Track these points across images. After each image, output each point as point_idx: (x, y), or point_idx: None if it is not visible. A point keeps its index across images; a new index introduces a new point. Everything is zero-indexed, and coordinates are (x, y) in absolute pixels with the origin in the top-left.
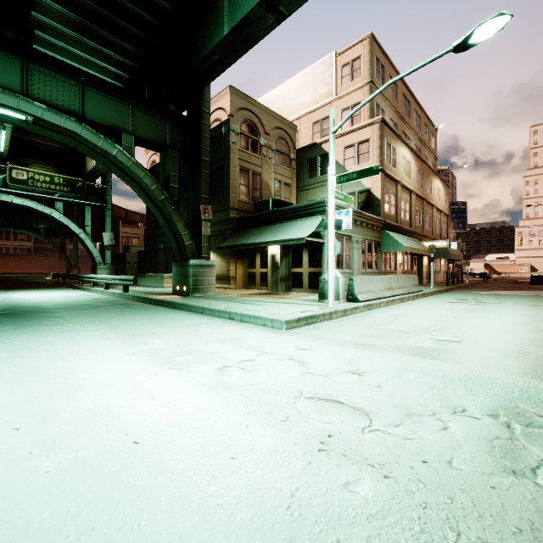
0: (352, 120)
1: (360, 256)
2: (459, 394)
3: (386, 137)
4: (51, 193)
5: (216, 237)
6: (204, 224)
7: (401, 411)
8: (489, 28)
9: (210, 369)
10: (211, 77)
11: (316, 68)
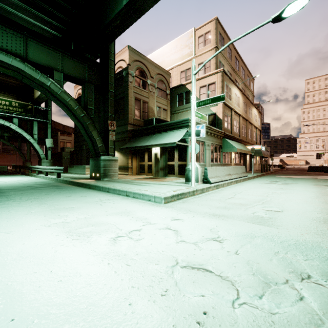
0: (204, 71)
1: (210, 154)
2: (299, 259)
3: (225, 81)
4: (10, 113)
5: (119, 142)
6: (110, 133)
7: (260, 280)
8: (295, 6)
9: (106, 239)
10: (115, 36)
11: (183, 38)
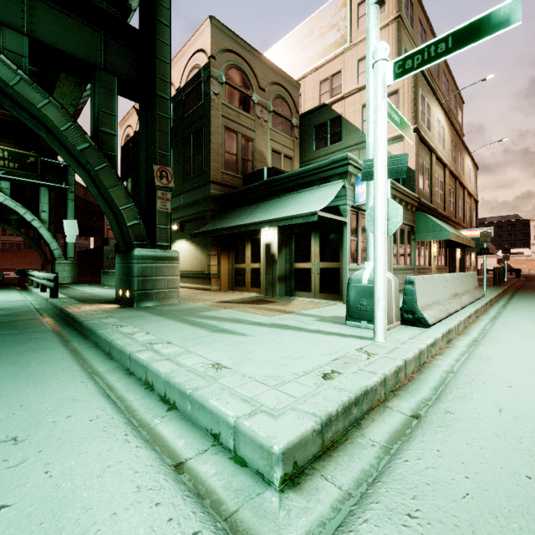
0: None
1: (391, 246)
2: None
3: (420, 87)
4: None
5: (195, 223)
6: (159, 194)
7: None
8: None
9: None
10: None
11: (325, 11)
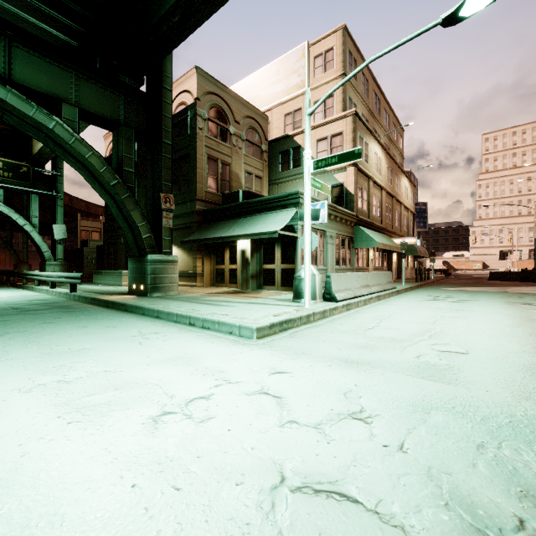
0: (325, 113)
1: (334, 252)
2: (529, 462)
3: (359, 130)
4: None
5: (182, 231)
6: (164, 215)
7: (464, 521)
8: None
9: (138, 421)
10: (171, 45)
11: (288, 58)
